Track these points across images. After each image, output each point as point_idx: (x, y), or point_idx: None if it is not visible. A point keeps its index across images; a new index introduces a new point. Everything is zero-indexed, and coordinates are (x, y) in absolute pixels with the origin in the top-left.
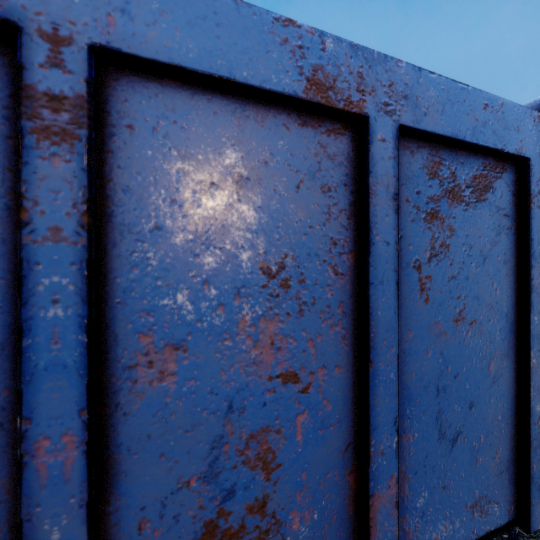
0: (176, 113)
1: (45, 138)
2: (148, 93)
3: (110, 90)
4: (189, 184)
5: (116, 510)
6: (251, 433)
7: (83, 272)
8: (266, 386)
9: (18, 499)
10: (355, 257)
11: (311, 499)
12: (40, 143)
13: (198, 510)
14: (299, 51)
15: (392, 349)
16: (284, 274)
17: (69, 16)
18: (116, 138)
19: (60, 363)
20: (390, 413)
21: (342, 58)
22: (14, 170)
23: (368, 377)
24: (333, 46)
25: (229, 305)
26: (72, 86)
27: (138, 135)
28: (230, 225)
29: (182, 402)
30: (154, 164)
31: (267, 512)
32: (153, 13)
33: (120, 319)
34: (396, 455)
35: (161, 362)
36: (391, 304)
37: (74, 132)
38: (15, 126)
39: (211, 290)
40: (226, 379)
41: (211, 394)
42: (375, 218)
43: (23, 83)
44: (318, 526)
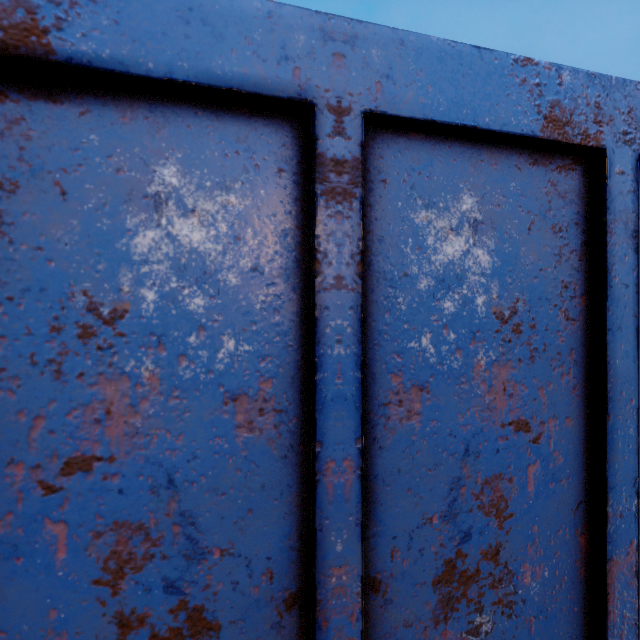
0: (421, 164)
1: (332, 199)
2: (398, 148)
3: (369, 149)
4: (431, 231)
5: (374, 535)
6: (485, 478)
7: (358, 315)
8: (498, 432)
9: (312, 510)
10: (586, 301)
11: (542, 554)
12: (328, 203)
13: (439, 548)
14: (536, 89)
15: (631, 402)
16: (516, 319)
17: (348, 89)
18: (373, 193)
19: (342, 395)
20: (628, 473)
21: (579, 90)
22: (301, 227)
23: (605, 431)
24: (570, 79)
25: (465, 350)
26: (351, 150)
27: (391, 188)
28: (467, 270)
29: (426, 442)
30: (403, 215)
31: (500, 561)
32: (411, 74)
33: (376, 359)
34: (636, 519)
35: (409, 401)
36: (629, 352)
37: (352, 191)
38: (301, 189)
39: (450, 334)
40: (463, 422)
41: (450, 436)
42: (612, 259)
43: (316, 153)
44: (548, 584)
